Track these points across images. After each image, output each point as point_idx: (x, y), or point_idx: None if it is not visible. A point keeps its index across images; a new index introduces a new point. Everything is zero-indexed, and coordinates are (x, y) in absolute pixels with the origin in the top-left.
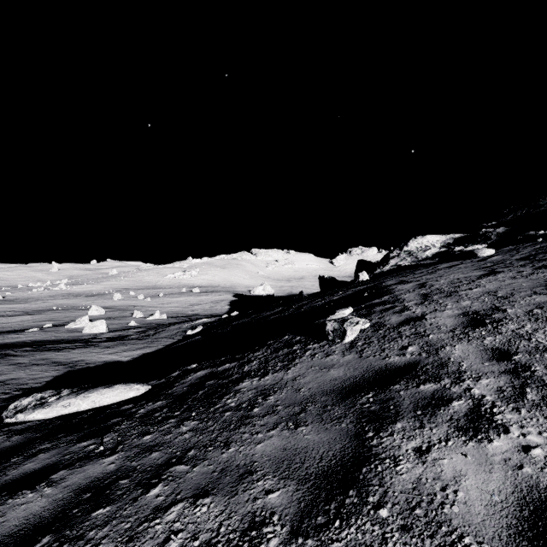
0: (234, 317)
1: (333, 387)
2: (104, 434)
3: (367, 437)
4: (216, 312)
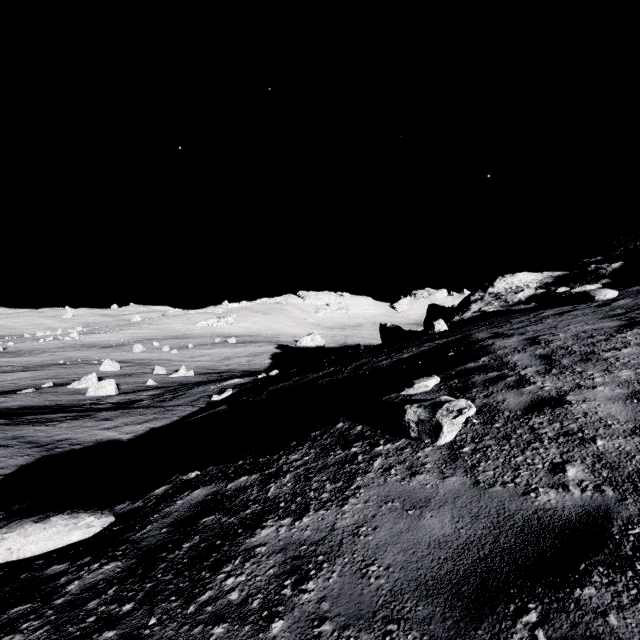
0: (273, 377)
1: (439, 571)
2: None
3: None
4: (255, 367)
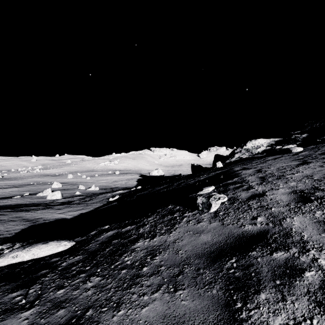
0: (138, 190)
1: (204, 251)
2: (31, 285)
3: (237, 308)
4: (129, 186)
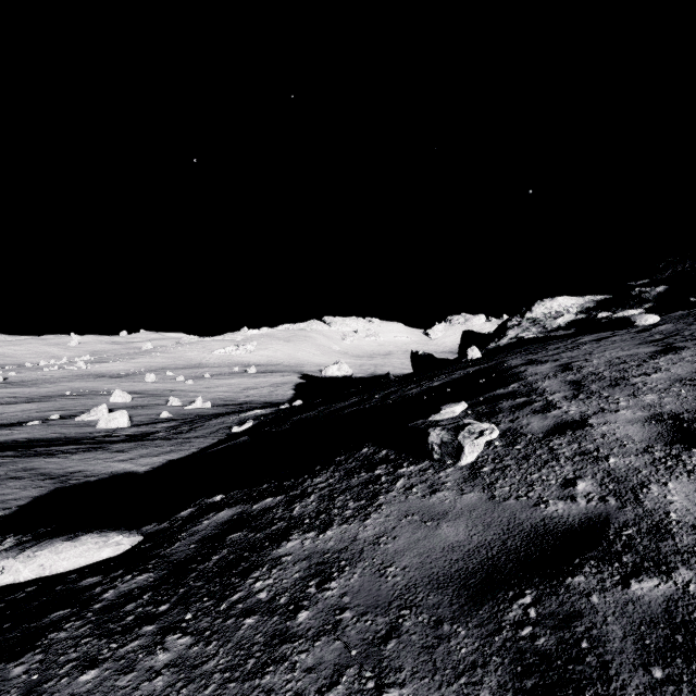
0: (297, 408)
1: (450, 569)
2: (22, 654)
3: None
4: (277, 398)
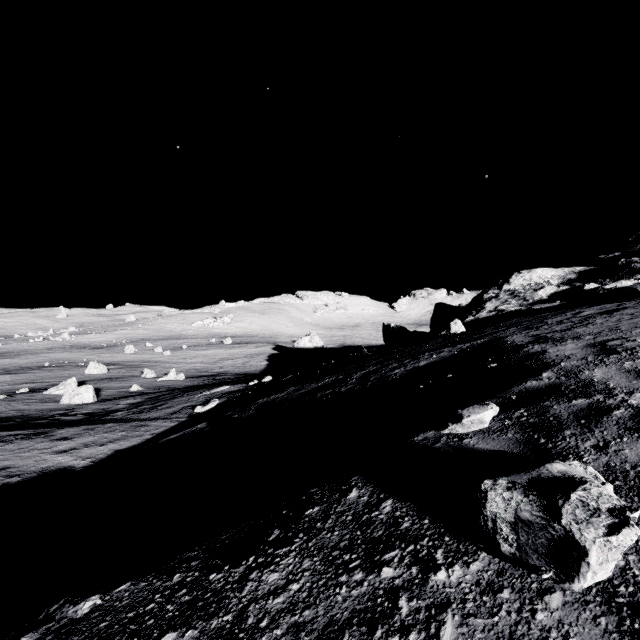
0: (266, 385)
1: None
2: None
3: None
4: (250, 369)
